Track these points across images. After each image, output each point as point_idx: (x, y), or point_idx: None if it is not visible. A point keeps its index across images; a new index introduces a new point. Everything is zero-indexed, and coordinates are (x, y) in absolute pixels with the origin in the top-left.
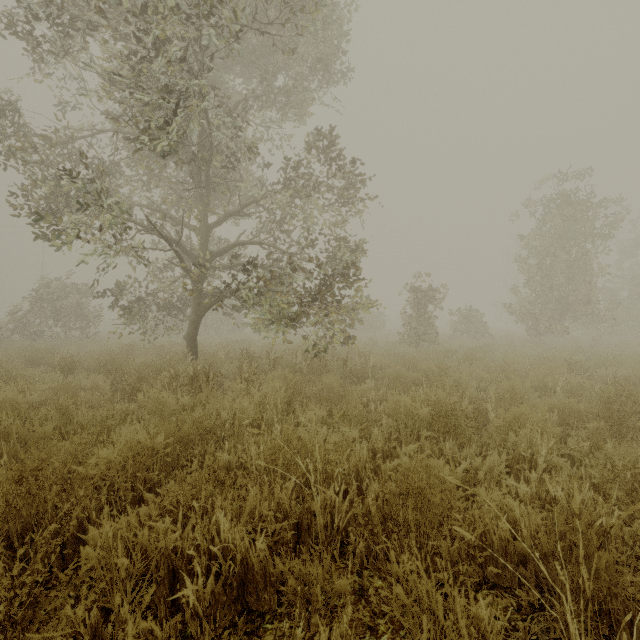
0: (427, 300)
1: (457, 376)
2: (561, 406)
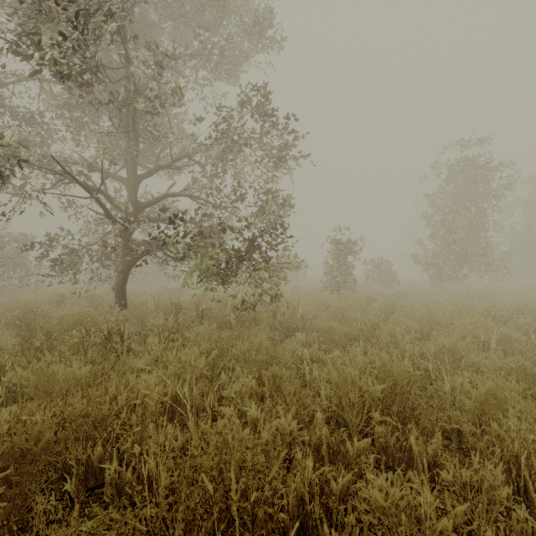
0: (346, 251)
1: (390, 330)
2: (514, 369)
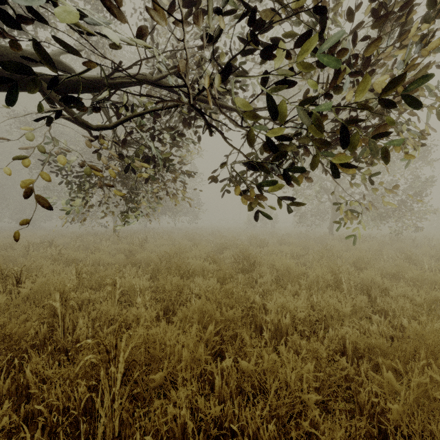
0: None
1: None
2: None
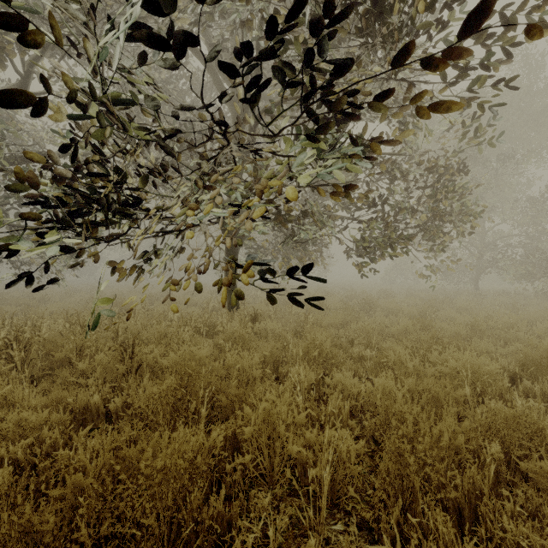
0: None
1: None
2: None
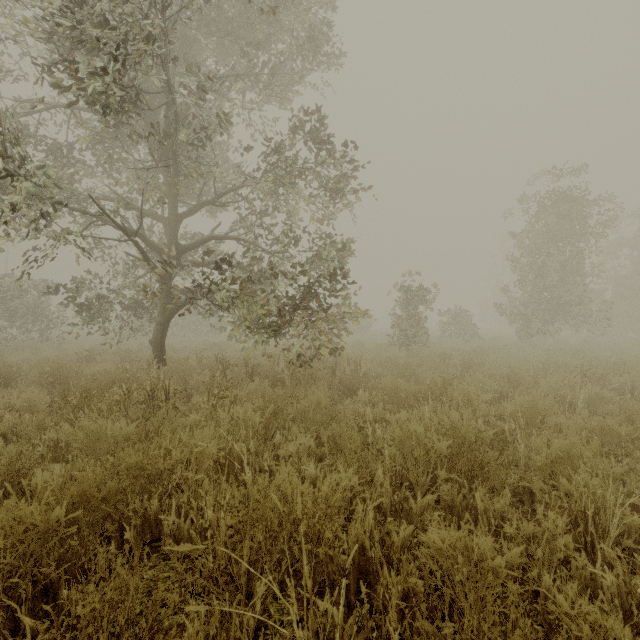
0: (417, 300)
1: (464, 388)
2: (598, 429)
